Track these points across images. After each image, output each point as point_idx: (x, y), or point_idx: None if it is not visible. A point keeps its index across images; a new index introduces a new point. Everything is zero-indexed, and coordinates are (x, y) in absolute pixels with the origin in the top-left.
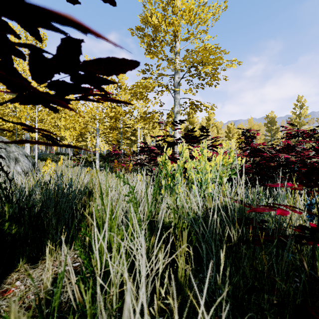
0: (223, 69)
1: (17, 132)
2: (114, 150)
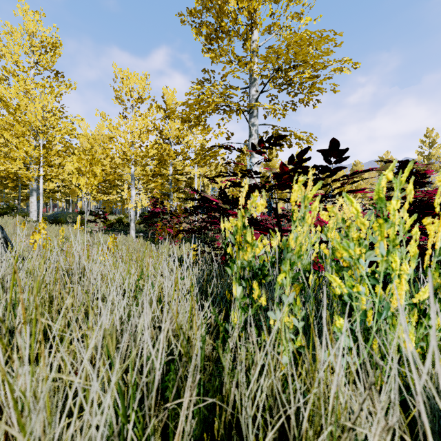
0: (328, 77)
1: (23, 182)
2: (155, 207)
